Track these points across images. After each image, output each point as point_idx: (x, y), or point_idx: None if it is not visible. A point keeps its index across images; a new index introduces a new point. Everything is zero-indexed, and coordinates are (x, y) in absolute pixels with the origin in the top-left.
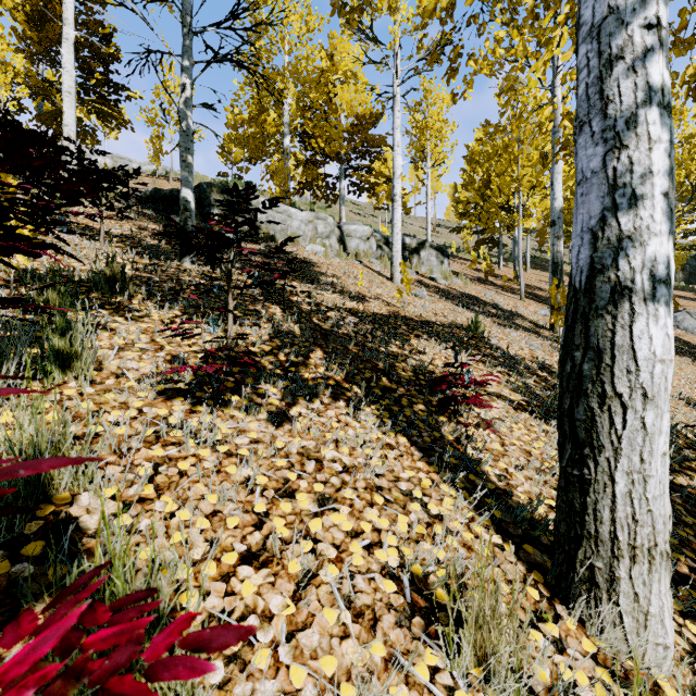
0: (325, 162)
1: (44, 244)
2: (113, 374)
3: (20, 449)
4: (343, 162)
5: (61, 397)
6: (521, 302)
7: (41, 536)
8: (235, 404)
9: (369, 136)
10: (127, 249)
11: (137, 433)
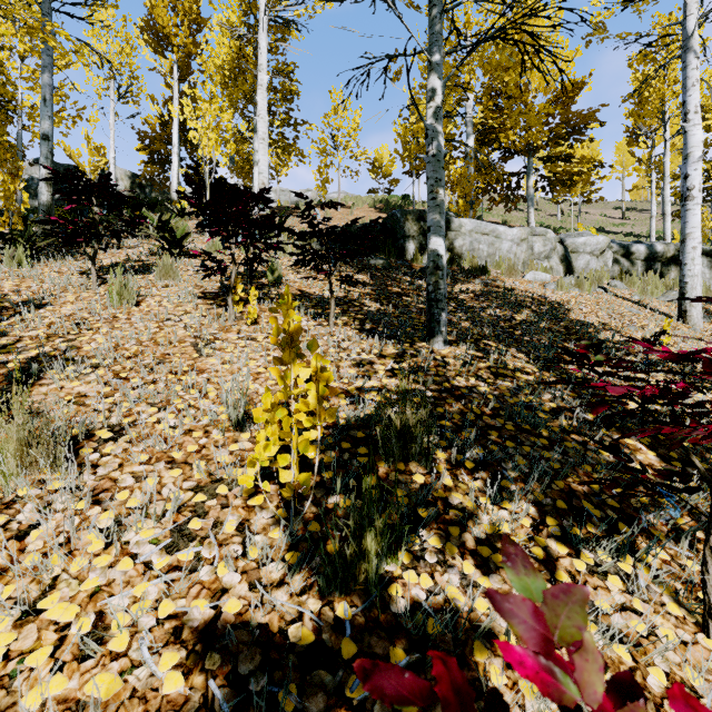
0: (508, 158)
1: None
2: None
3: None
4: (533, 154)
5: None
6: None
7: None
8: None
9: (572, 114)
10: (358, 327)
11: None
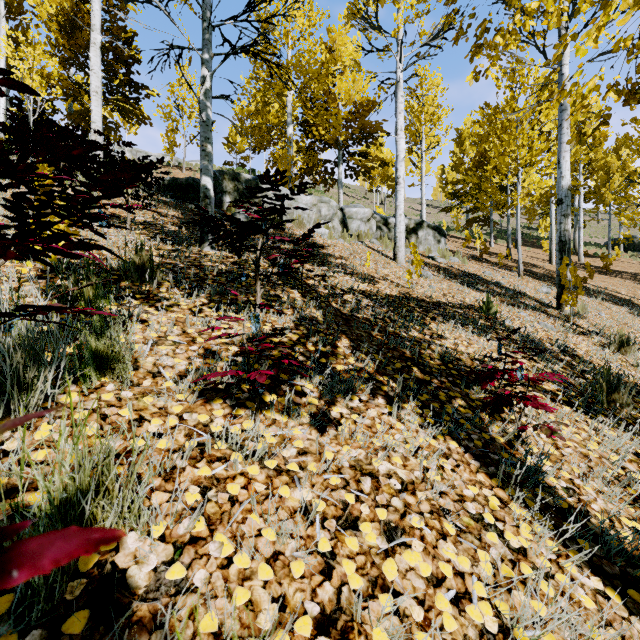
0: (324, 149)
1: (85, 243)
2: (149, 373)
3: (60, 499)
4: (341, 148)
5: (99, 403)
6: (520, 280)
7: (85, 602)
8: (274, 404)
9: (366, 123)
10: (151, 236)
11: (180, 446)
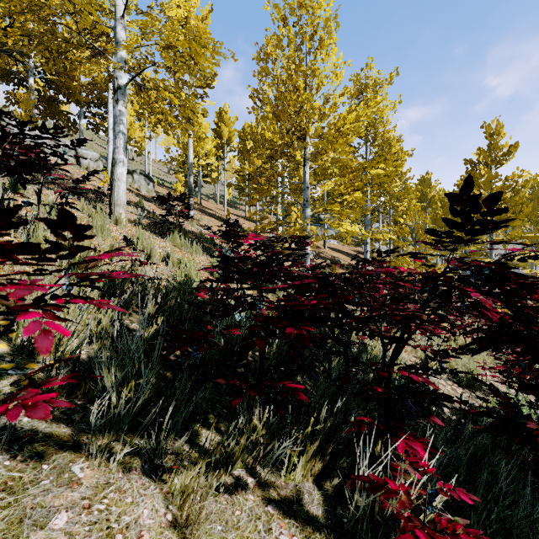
0: (67, 103)
1: None
2: None
3: None
4: (82, 107)
5: None
6: None
7: None
8: None
9: (103, 95)
10: None
11: None
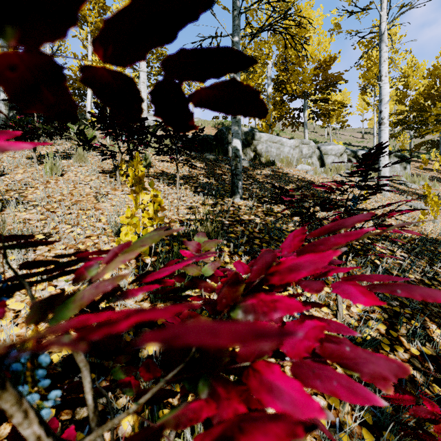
0: (293, 100)
1: None
2: None
3: None
4: (307, 98)
5: None
6: None
7: None
8: None
9: (328, 75)
10: (193, 190)
11: None
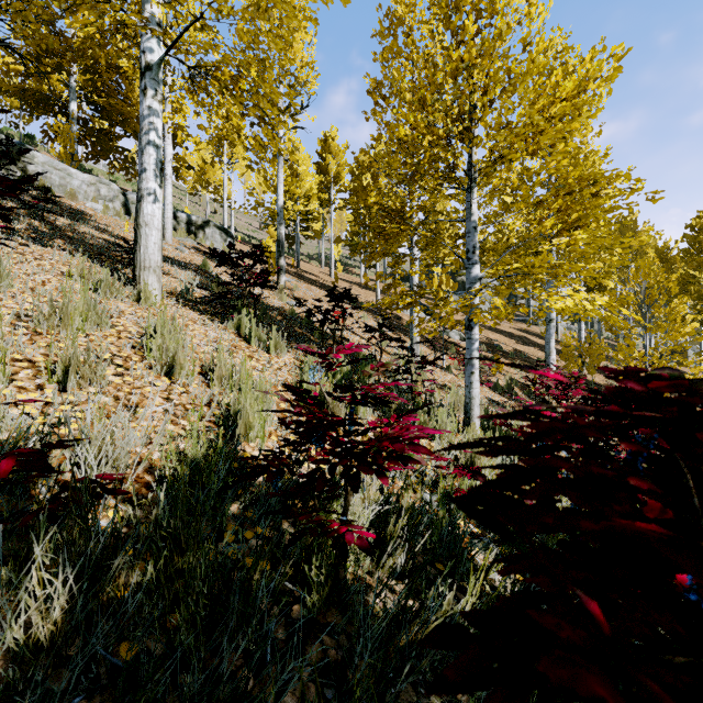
0: (123, 136)
1: None
2: None
3: None
4: None
5: None
6: None
7: None
8: None
9: None
10: None
11: None
